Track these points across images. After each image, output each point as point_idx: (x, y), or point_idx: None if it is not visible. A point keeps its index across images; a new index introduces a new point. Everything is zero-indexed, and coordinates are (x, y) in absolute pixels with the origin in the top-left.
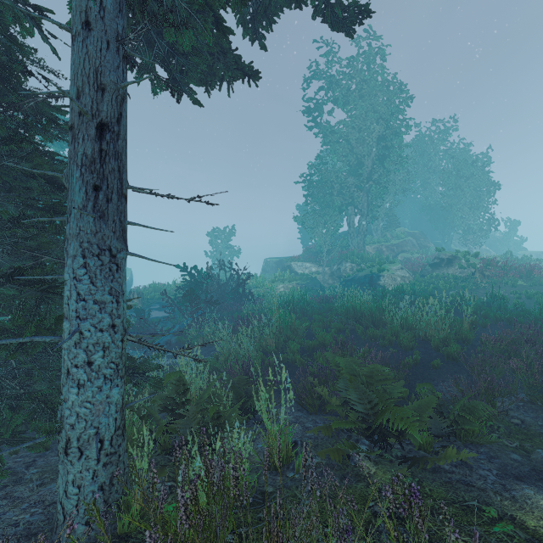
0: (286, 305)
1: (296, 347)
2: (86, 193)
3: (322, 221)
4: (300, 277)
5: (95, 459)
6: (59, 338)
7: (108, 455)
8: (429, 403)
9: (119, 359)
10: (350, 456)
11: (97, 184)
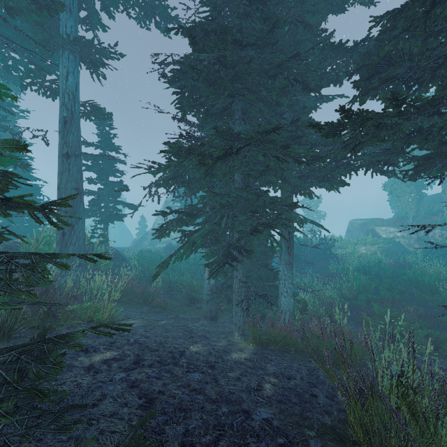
0: (362, 268)
1: (363, 298)
2: (286, 249)
3: (408, 191)
4: (382, 241)
5: (288, 316)
6: (278, 284)
7: (291, 316)
8: (423, 333)
9: (293, 291)
10: (376, 344)
11: (288, 246)
